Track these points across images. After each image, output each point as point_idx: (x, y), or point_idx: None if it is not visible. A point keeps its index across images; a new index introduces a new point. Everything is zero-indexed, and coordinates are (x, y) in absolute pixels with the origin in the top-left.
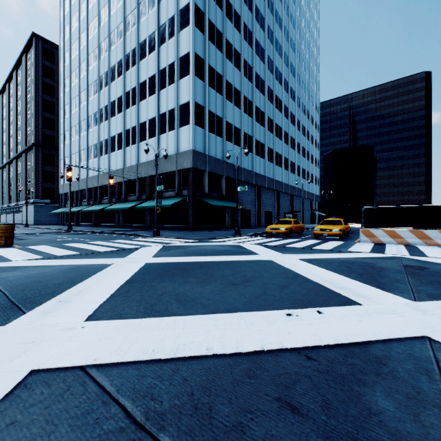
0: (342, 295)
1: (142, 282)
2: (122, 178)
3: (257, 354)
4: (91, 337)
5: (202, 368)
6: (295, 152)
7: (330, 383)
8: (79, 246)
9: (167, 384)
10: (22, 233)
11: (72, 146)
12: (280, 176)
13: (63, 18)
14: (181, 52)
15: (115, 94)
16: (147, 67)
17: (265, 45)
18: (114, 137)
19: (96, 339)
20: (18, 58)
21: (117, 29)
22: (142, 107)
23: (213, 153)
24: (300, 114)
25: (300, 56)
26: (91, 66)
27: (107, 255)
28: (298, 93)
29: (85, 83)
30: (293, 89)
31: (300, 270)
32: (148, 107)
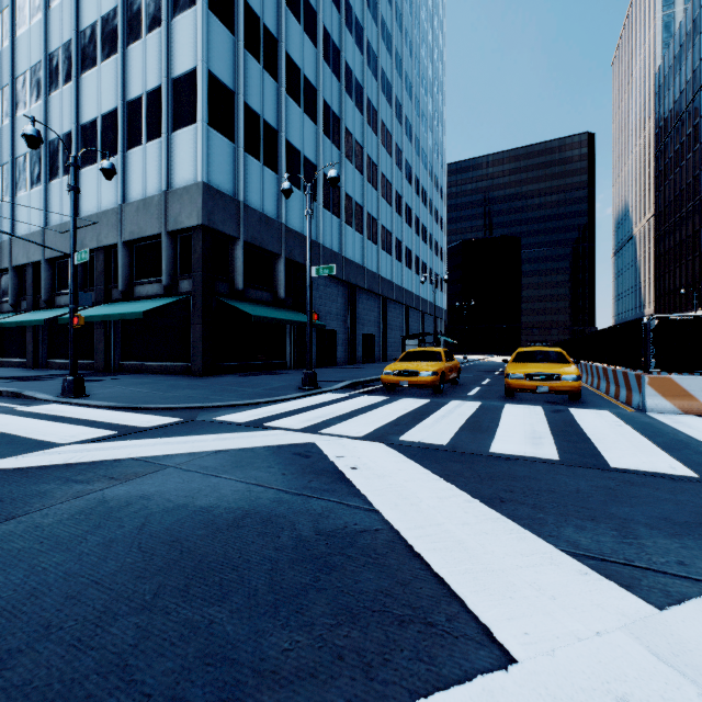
0: None
1: None
2: (40, 252)
3: None
4: None
5: None
6: (412, 232)
7: None
8: None
9: None
10: None
11: None
12: (389, 271)
13: None
14: None
15: (26, 59)
16: None
17: (364, 20)
18: (24, 158)
19: None
20: None
21: None
22: (86, 85)
23: (256, 202)
24: (420, 167)
25: (419, 66)
26: None
27: None
28: (416, 130)
29: None
30: (409, 121)
31: None
32: (100, 85)
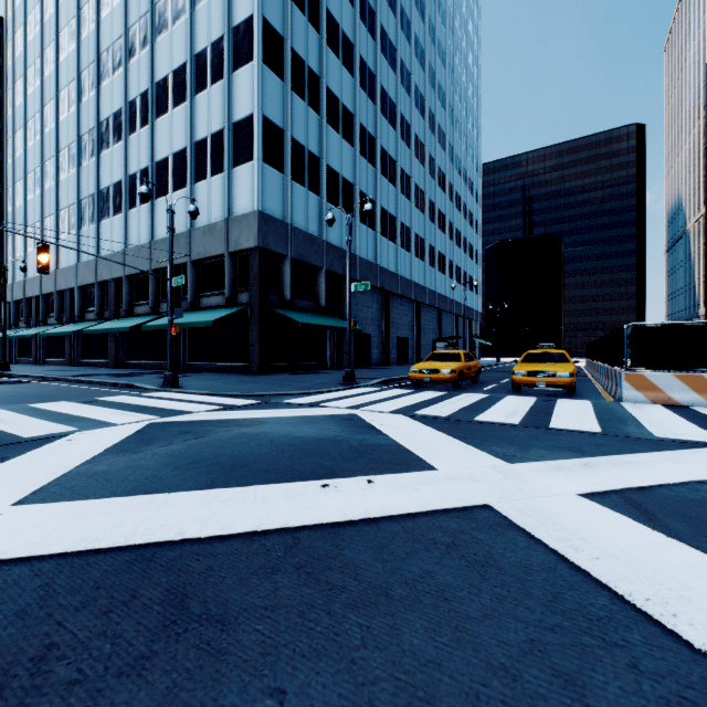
0: None
1: None
2: (121, 269)
3: None
4: None
5: None
6: (445, 237)
7: None
8: None
9: None
10: None
11: (29, 210)
12: (422, 277)
13: None
14: (236, 17)
15: (109, 106)
16: (169, 50)
17: (397, 41)
18: (107, 190)
19: None
20: None
21: None
22: (160, 129)
23: (301, 223)
24: (454, 173)
25: (452, 75)
26: (65, 53)
27: None
28: (449, 137)
29: (53, 86)
30: (442, 130)
31: None
32: (172, 128)
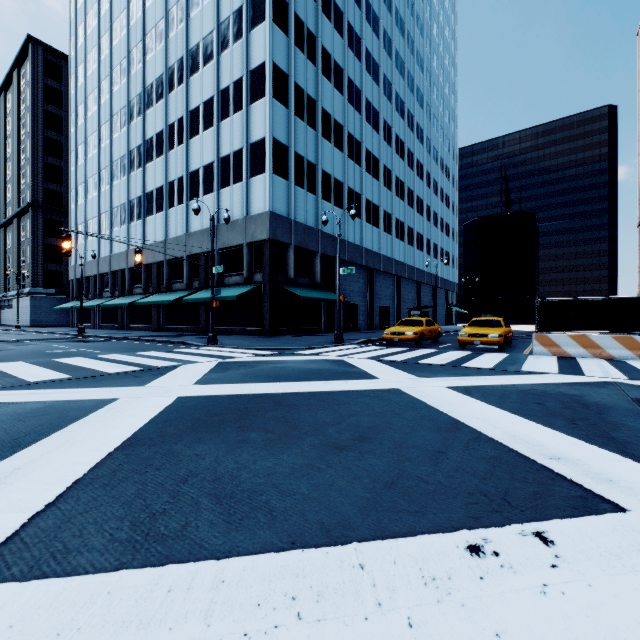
0: (565, 476)
1: (156, 444)
2: (163, 255)
3: None
4: None
5: None
6: (423, 219)
7: None
8: (78, 363)
9: None
10: (1, 341)
11: (88, 207)
12: (402, 255)
13: (74, 13)
14: (253, 62)
15: (152, 128)
16: (200, 86)
17: (380, 59)
18: (151, 193)
19: None
20: (8, 75)
21: (156, 28)
22: (193, 147)
23: (301, 217)
24: (431, 163)
25: (430, 77)
26: (117, 86)
27: (116, 381)
28: (427, 132)
29: (108, 111)
30: (420, 127)
31: (458, 412)
32: (202, 146)
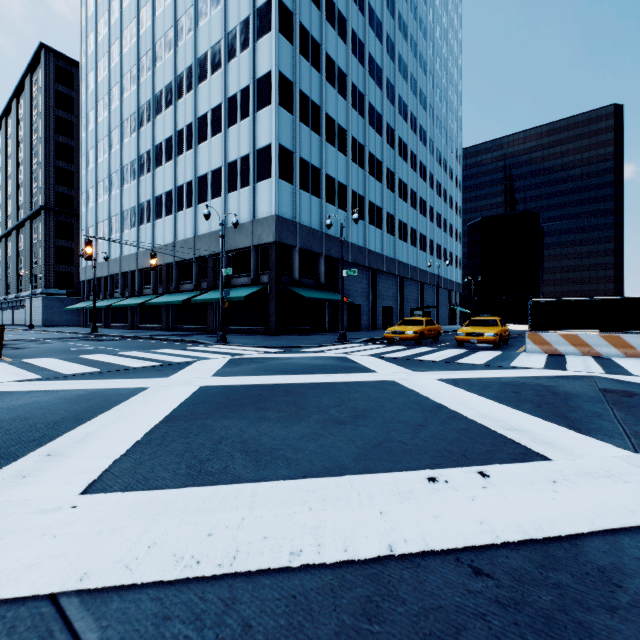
0: (515, 441)
1: (191, 420)
2: (172, 257)
3: (382, 563)
4: (85, 528)
5: (281, 598)
6: (426, 220)
7: (525, 632)
8: (102, 359)
9: (210, 637)
10: (21, 339)
11: (99, 210)
12: (405, 255)
13: (85, 21)
14: (259, 71)
15: (162, 134)
16: (208, 94)
17: (383, 63)
18: (161, 197)
19: (91, 532)
20: (20, 81)
21: (165, 37)
22: (201, 152)
23: (306, 220)
24: (434, 164)
25: (433, 80)
26: (127, 92)
27: (142, 374)
28: (430, 134)
29: (118, 117)
30: (423, 129)
31: (442, 398)
32: (210, 152)
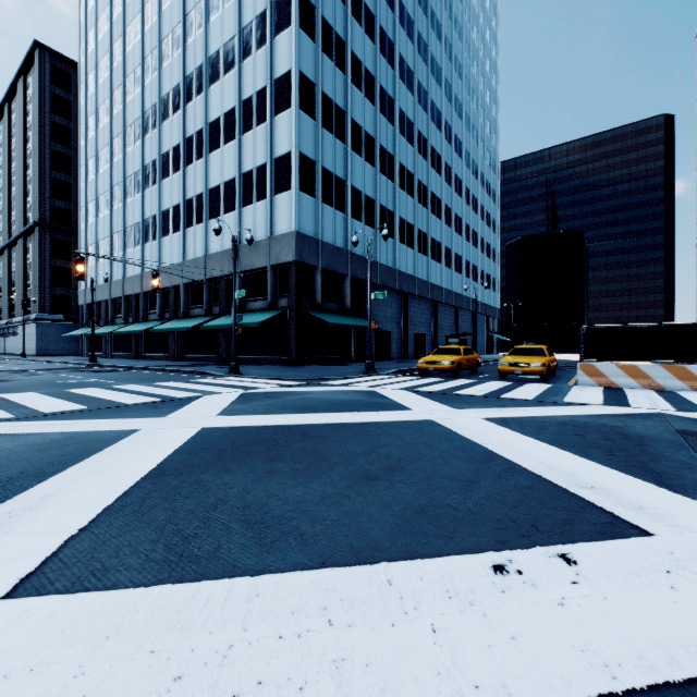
0: (596, 505)
1: (183, 474)
2: (180, 278)
3: None
4: None
5: None
6: (462, 239)
7: None
8: (93, 393)
9: None
10: (8, 371)
11: (100, 227)
12: (439, 278)
13: (84, 17)
14: (277, 71)
15: (169, 141)
16: (221, 97)
17: (415, 65)
18: (168, 212)
19: None
20: (12, 84)
21: (172, 34)
22: (213, 161)
23: (330, 238)
24: (470, 178)
25: (469, 85)
26: (131, 95)
27: (135, 412)
28: (466, 144)
29: (121, 123)
30: (458, 139)
31: (493, 443)
32: (223, 161)
